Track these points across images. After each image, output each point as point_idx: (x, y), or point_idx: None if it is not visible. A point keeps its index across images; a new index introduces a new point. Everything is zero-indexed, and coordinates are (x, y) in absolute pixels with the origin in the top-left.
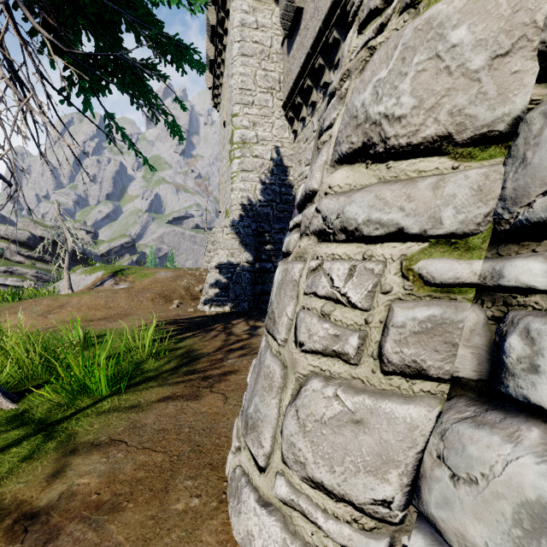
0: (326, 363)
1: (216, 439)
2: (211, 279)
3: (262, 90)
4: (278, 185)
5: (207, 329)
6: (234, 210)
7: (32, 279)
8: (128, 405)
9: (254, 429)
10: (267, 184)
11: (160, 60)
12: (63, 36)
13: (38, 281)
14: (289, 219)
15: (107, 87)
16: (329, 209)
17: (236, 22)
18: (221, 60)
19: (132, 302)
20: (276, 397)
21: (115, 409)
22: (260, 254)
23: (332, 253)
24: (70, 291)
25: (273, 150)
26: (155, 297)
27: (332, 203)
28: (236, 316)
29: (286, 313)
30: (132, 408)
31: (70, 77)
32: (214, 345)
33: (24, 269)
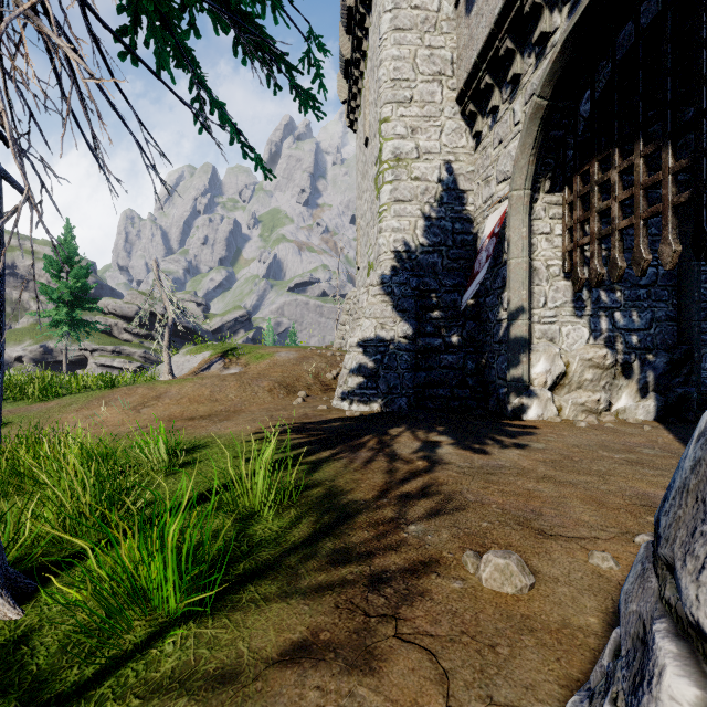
0: None
1: None
2: (351, 362)
3: (426, 78)
4: (449, 220)
5: (352, 444)
6: (384, 261)
7: (140, 361)
8: (214, 668)
9: None
10: (433, 219)
11: None
12: None
13: (145, 363)
14: (466, 270)
15: (193, 24)
16: None
17: None
18: (362, 53)
19: (243, 394)
20: None
21: (184, 682)
22: (423, 324)
23: None
24: (170, 377)
25: (441, 168)
26: (273, 387)
27: None
28: (392, 421)
29: None
30: (220, 686)
31: (132, 6)
32: (373, 482)
33: (131, 349)
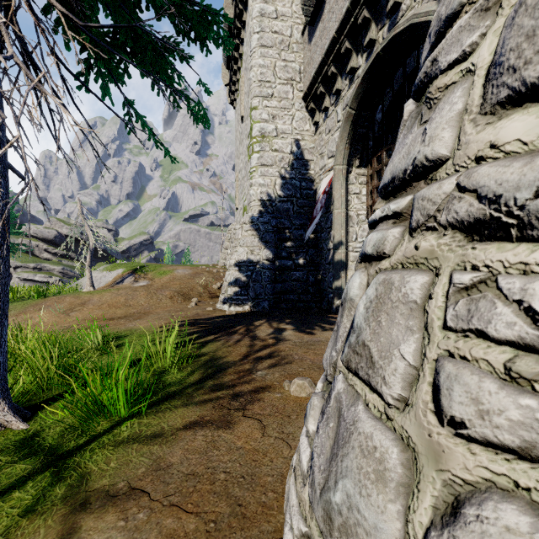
0: (528, 474)
1: (261, 495)
2: (230, 277)
3: (282, 81)
4: (298, 180)
5: (229, 331)
6: (253, 206)
7: (59, 275)
8: (150, 433)
9: (347, 536)
10: (287, 178)
11: (183, 38)
12: (79, 13)
13: (63, 277)
14: (309, 214)
15: (126, 71)
16: (505, 183)
17: (255, 13)
18: (239, 54)
19: (151, 300)
20: (396, 501)
21: (135, 439)
22: (280, 251)
23: (520, 261)
24: (92, 289)
25: (293, 144)
26: (173, 295)
27: (510, 172)
28: (257, 317)
29: (402, 354)
30: (154, 438)
31: (87, 60)
32: (240, 352)
33: (51, 266)
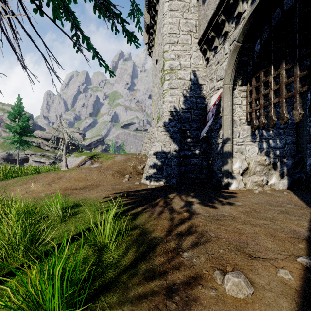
0: None
1: None
2: (150, 162)
3: (184, 32)
4: (194, 97)
5: (152, 203)
6: (165, 116)
7: (53, 159)
8: None
9: None
10: (187, 97)
11: None
12: None
13: (56, 160)
14: (202, 120)
15: None
16: None
17: None
18: (154, 21)
19: (100, 177)
20: None
21: None
22: (183, 145)
23: None
24: (66, 168)
25: (191, 74)
26: (114, 173)
27: None
28: (169, 190)
29: None
30: None
31: None
32: (163, 226)
33: (49, 154)
